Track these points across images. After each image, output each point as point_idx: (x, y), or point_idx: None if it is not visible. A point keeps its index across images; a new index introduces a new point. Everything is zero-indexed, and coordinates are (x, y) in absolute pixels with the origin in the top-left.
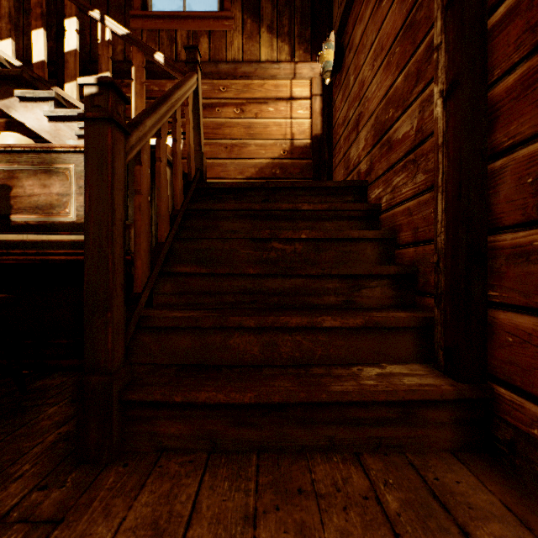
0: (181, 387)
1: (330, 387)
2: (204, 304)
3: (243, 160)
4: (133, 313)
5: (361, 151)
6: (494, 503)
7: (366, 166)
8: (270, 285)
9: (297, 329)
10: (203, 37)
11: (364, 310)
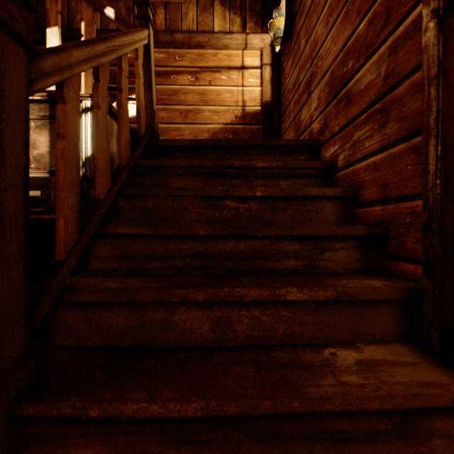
0: (102, 392)
1: (303, 390)
2: (148, 270)
3: (197, 125)
4: (48, 286)
5: (314, 111)
6: None
7: (320, 124)
8: (222, 247)
9: (255, 302)
10: (159, 8)
11: (330, 277)
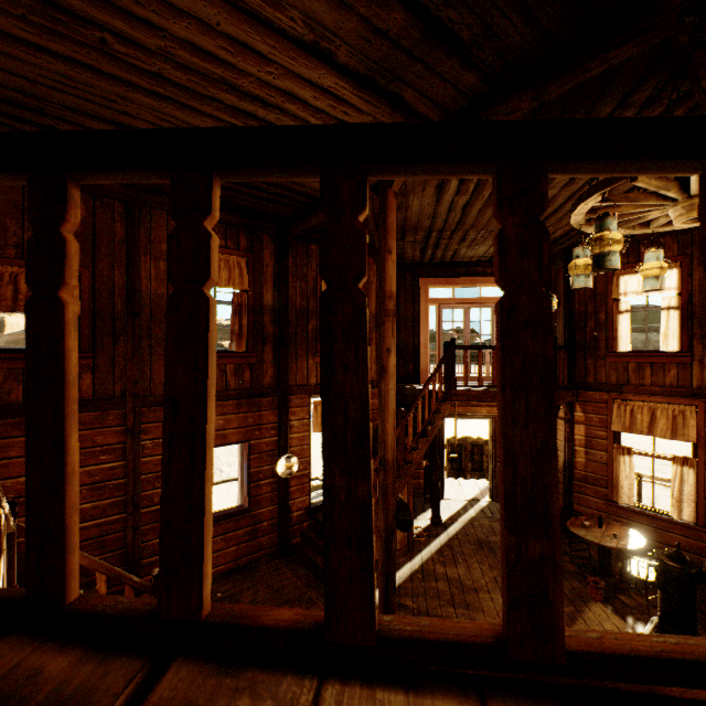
0: None
1: None
2: None
3: None
4: None
5: None
6: None
7: None
8: None
9: None
10: None
11: None
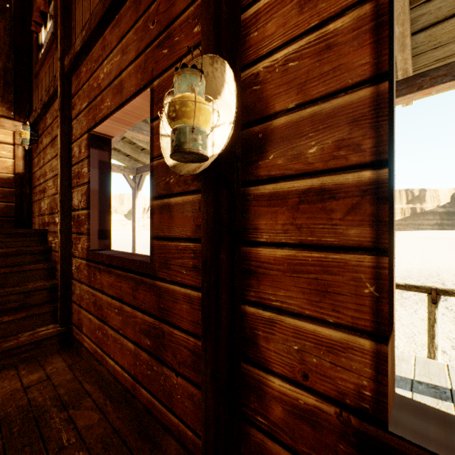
0: None
1: (3, 346)
2: None
3: None
4: None
5: (46, 210)
6: (60, 359)
7: (48, 220)
8: None
9: None
10: None
11: (31, 307)
